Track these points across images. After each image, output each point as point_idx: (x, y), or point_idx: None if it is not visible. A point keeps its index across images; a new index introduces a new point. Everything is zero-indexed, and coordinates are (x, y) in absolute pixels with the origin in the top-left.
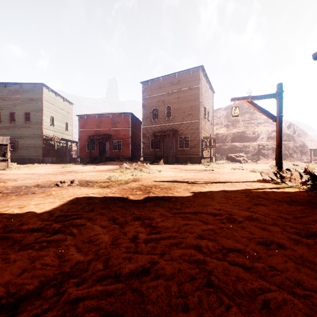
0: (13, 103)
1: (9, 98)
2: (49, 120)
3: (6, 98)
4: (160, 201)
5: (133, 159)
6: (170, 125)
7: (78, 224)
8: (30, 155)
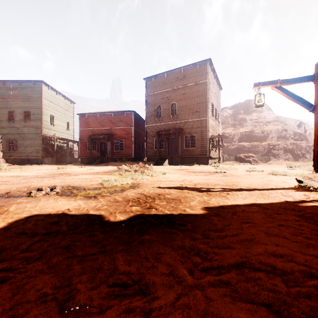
0: (11, 102)
1: (8, 96)
2: (49, 119)
3: (5, 97)
4: (167, 230)
5: (136, 159)
6: (175, 123)
7: None
8: (29, 155)
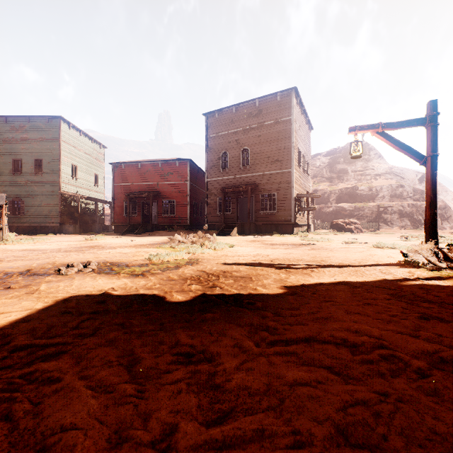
0: (17, 146)
1: (12, 138)
2: (70, 170)
3: (8, 139)
4: (233, 308)
5: (193, 227)
6: (247, 176)
7: (43, 378)
8: (42, 221)
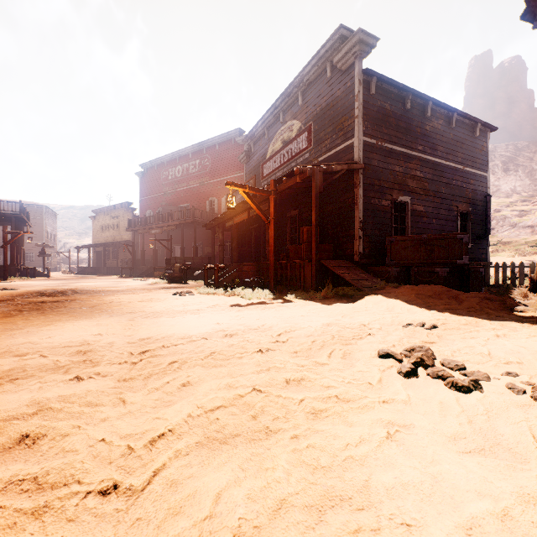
0: None
1: None
2: None
3: None
4: None
5: None
6: None
7: None
8: None
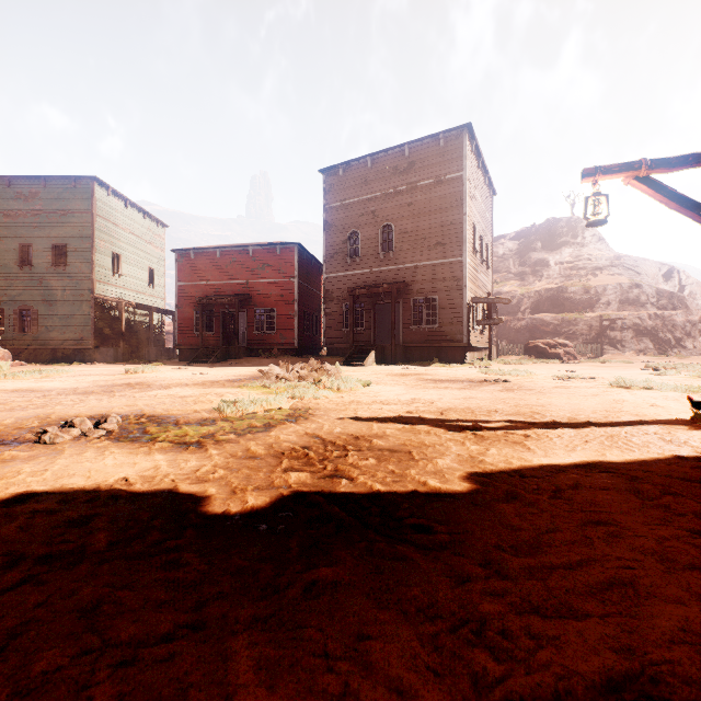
0: (26, 224)
1: (18, 211)
2: (109, 261)
3: (12, 212)
4: (382, 547)
5: (304, 352)
6: (390, 270)
7: None
8: (65, 342)
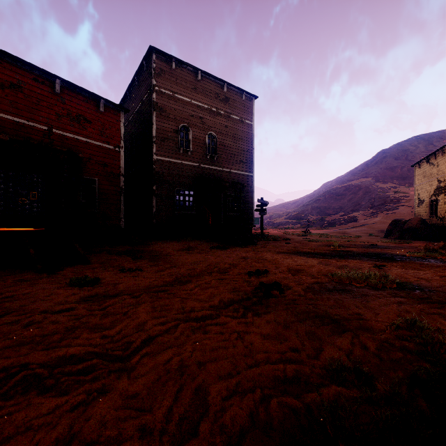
0: None
1: None
2: None
3: None
4: None
5: None
6: (214, 169)
7: None
8: None
